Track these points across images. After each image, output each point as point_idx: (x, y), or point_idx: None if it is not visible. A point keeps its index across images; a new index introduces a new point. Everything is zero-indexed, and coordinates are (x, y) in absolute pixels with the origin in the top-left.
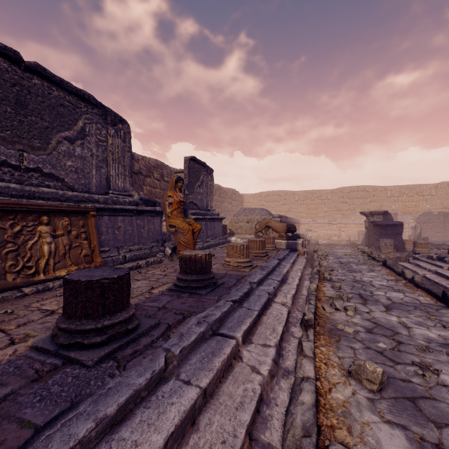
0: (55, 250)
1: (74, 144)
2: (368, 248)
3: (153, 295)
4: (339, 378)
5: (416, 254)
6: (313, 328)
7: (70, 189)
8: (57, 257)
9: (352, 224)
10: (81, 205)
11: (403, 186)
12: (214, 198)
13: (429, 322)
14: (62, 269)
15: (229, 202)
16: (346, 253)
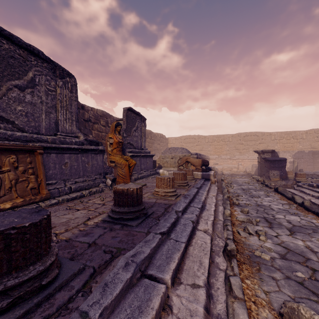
0: None
1: (24, 91)
2: (260, 177)
3: (87, 227)
4: None
5: (298, 182)
6: (235, 258)
7: (20, 130)
8: (3, 190)
9: (247, 160)
10: (28, 144)
11: (282, 132)
12: (147, 140)
13: None
14: (8, 202)
15: (158, 143)
16: (245, 181)
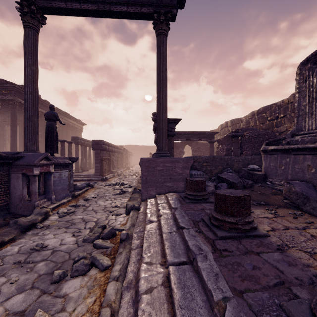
0: None
1: None
2: None
3: None
4: None
5: None
6: None
7: None
8: None
9: None
10: None
11: None
12: None
13: None
14: None
15: None
16: None
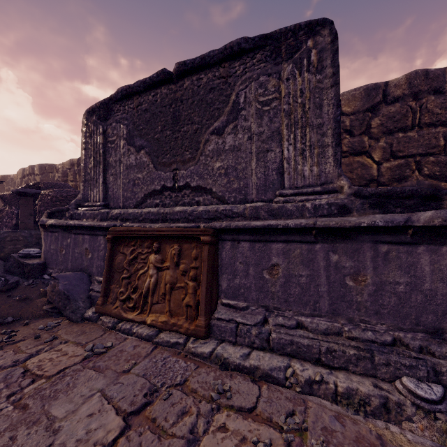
0: (153, 286)
1: (224, 134)
2: None
3: None
4: None
5: None
6: None
7: (221, 200)
8: (157, 295)
9: None
10: (200, 225)
11: None
12: None
13: None
14: (157, 314)
15: None
16: None
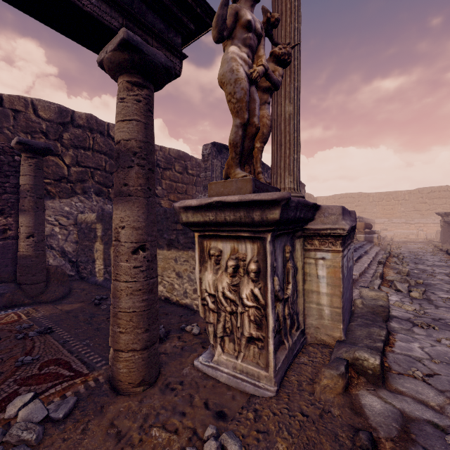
0: None
1: None
2: (443, 244)
3: None
4: (392, 273)
5: None
6: (383, 265)
7: None
8: None
9: (432, 224)
10: None
11: None
12: None
13: (448, 269)
14: None
15: None
16: (418, 247)
